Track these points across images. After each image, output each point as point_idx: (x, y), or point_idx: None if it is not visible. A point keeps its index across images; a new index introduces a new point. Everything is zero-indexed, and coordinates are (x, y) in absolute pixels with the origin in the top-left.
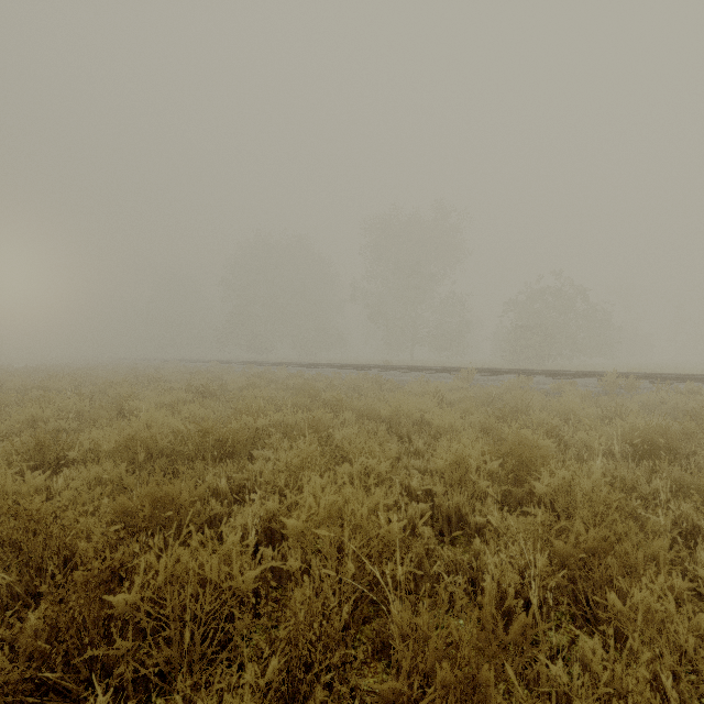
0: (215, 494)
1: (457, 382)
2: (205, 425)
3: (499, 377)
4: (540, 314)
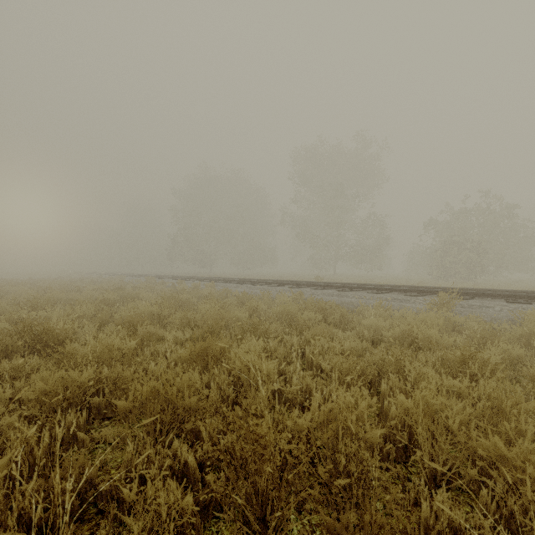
0: None
1: (444, 313)
2: None
3: (485, 302)
4: (465, 230)
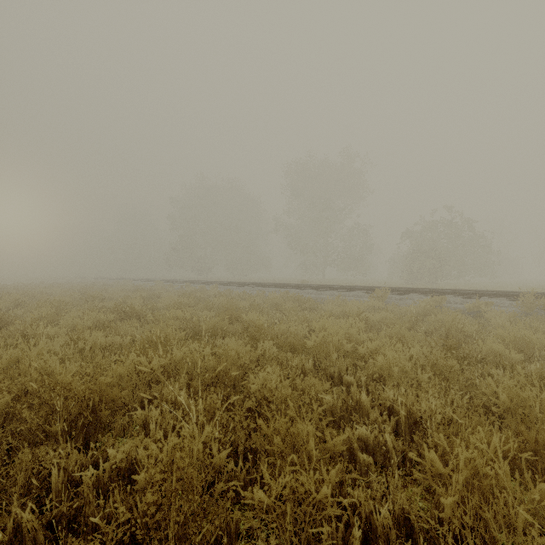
0: (17, 535)
1: (373, 301)
2: (59, 379)
3: (410, 296)
4: (432, 240)
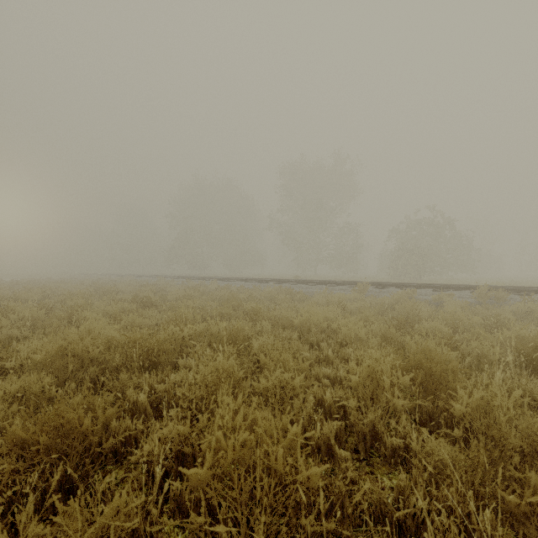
0: (134, 407)
1: (354, 293)
2: (133, 336)
3: (388, 290)
4: (417, 239)
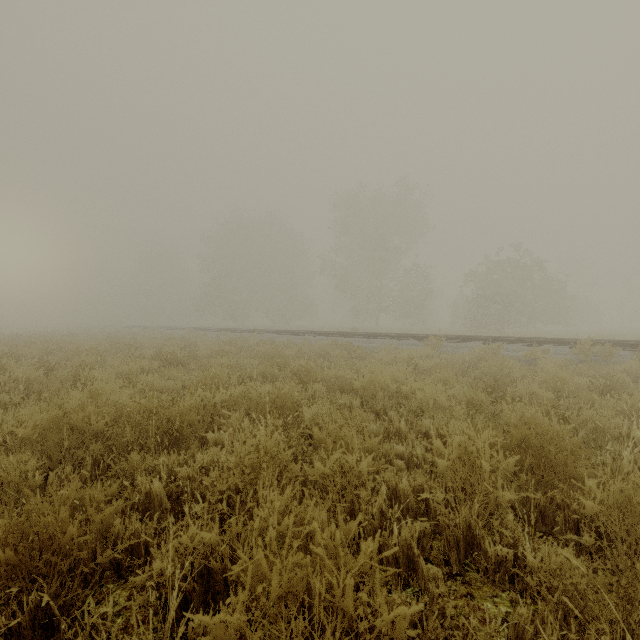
0: (147, 499)
1: (426, 349)
2: (148, 404)
3: (467, 344)
4: (499, 283)
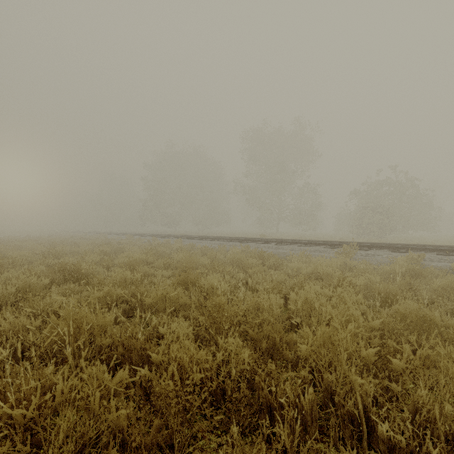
0: None
1: (343, 258)
2: None
3: (377, 252)
4: (379, 198)
